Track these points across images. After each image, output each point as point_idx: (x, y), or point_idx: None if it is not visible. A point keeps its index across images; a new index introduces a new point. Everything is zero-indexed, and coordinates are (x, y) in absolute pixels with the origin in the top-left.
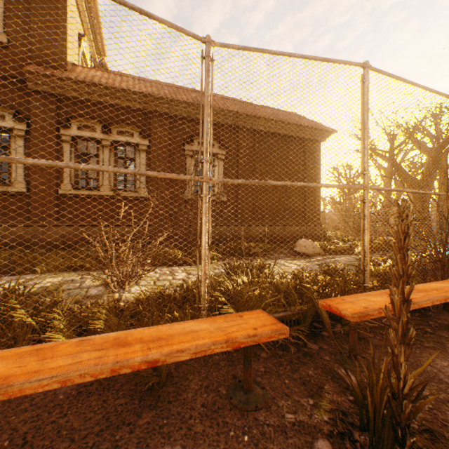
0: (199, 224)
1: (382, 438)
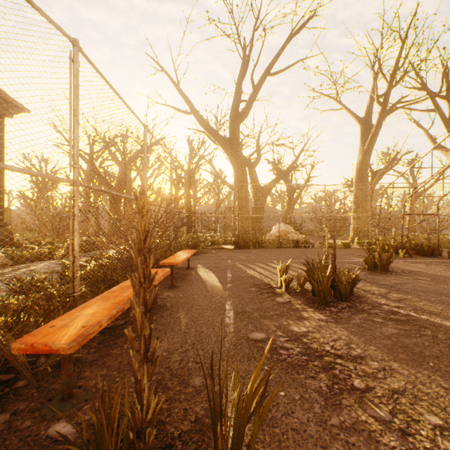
0: None
1: None
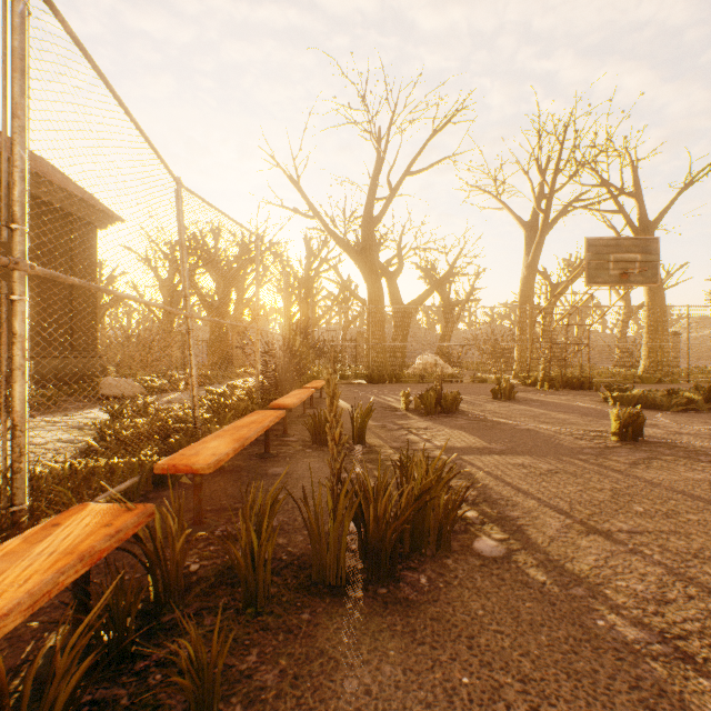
0: (189, 355)
1: (324, 438)
